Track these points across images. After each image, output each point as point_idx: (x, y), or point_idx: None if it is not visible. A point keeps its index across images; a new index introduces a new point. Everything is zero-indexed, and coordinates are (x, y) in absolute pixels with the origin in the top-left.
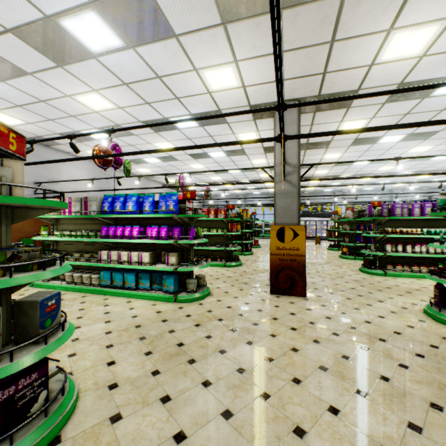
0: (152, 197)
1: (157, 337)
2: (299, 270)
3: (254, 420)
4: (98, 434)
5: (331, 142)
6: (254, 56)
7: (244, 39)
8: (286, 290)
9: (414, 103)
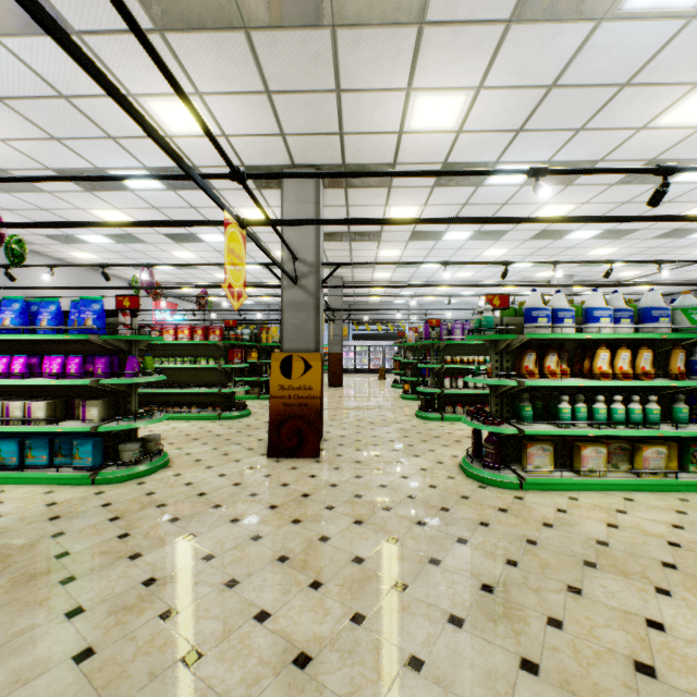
0: (56, 304)
1: (23, 548)
2: (311, 418)
3: (126, 655)
4: None
5: (382, 233)
6: (227, 90)
7: (203, 62)
8: (292, 450)
9: (470, 191)
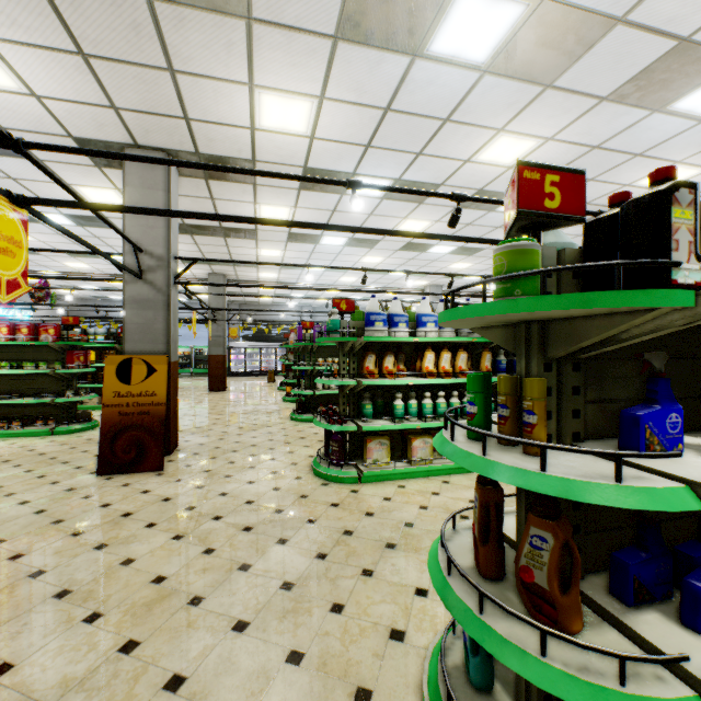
0: None
1: None
2: (154, 428)
3: None
4: None
5: (258, 232)
6: (25, 41)
7: None
8: (130, 464)
9: (336, 198)
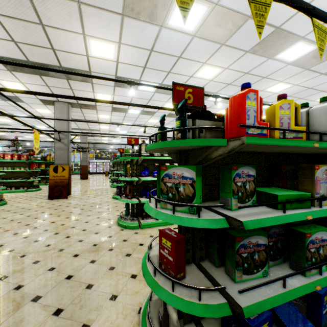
0: None
1: None
2: (65, 186)
3: (11, 226)
4: None
5: (99, 121)
6: (33, 83)
7: (24, 77)
8: (58, 196)
9: (124, 114)
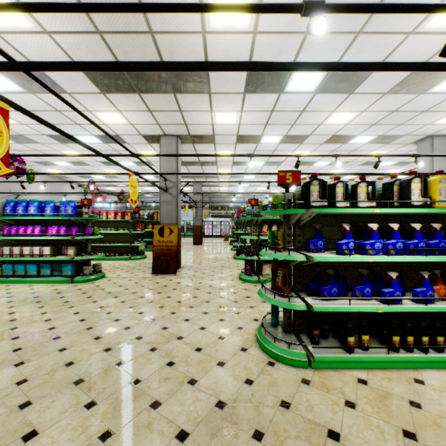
0: (53, 203)
1: (51, 300)
2: (173, 256)
3: (96, 320)
4: (3, 333)
5: (217, 162)
6: (132, 110)
7: (121, 101)
8: (163, 270)
9: (255, 145)
